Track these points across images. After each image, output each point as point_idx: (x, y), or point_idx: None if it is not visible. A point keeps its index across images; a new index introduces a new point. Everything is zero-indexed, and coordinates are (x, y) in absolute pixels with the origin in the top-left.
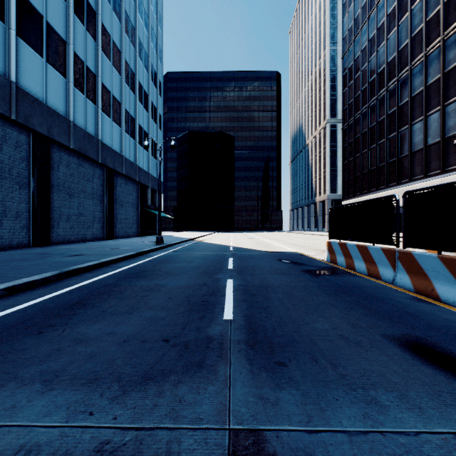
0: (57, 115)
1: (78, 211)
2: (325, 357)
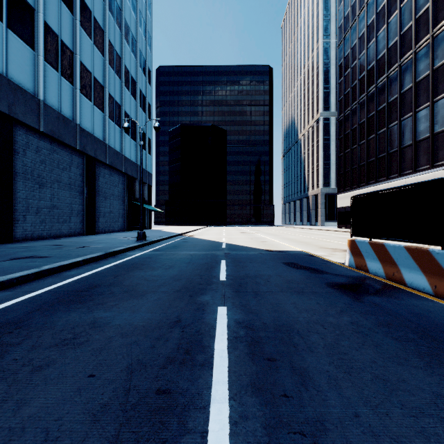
0: (21, 91)
1: (50, 204)
2: None
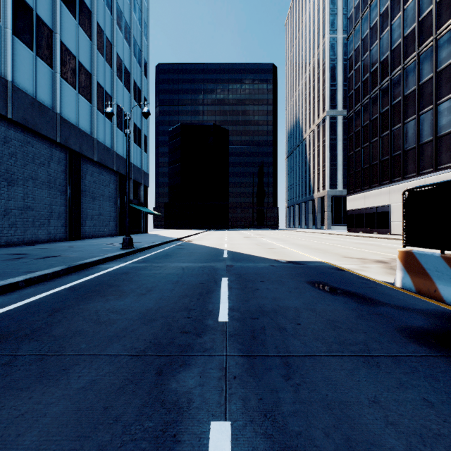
0: None
1: (23, 204)
2: None
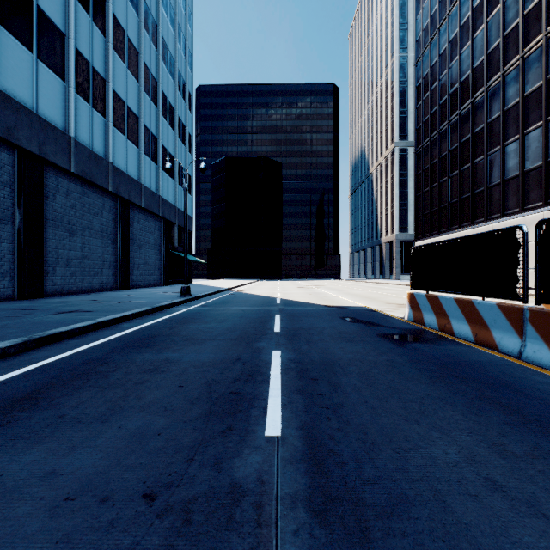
0: (52, 129)
1: (81, 254)
2: None
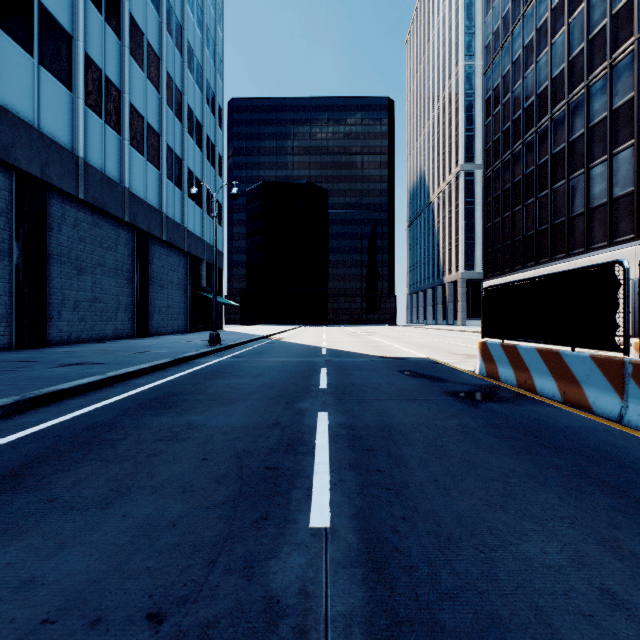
0: (57, 147)
1: (91, 295)
2: None
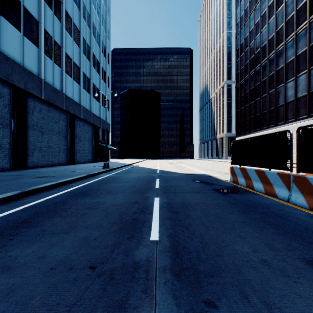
0: (31, 75)
1: (47, 144)
2: (256, 292)
